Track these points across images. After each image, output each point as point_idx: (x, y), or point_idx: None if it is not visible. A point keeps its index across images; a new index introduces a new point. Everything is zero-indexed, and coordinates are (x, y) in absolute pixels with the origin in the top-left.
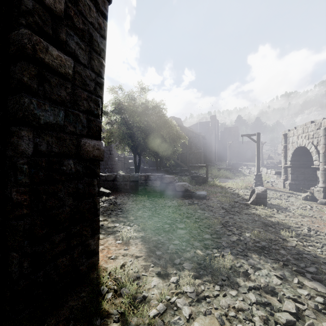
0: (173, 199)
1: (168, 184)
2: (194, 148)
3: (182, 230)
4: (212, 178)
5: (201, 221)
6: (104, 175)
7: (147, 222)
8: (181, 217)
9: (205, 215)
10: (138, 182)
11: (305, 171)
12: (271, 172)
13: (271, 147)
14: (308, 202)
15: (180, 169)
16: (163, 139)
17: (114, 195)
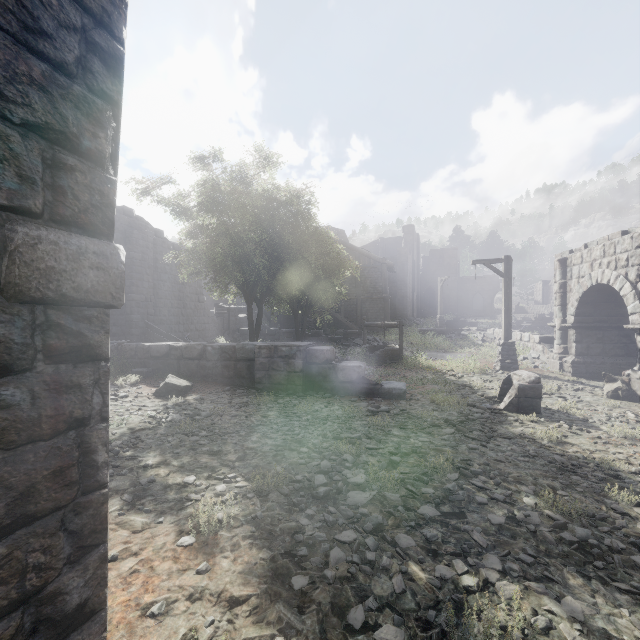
0: (332, 401)
1: (321, 365)
2: (372, 291)
3: (360, 492)
4: (411, 350)
5: (404, 460)
6: (178, 347)
7: (272, 468)
8: (354, 452)
9: (410, 443)
10: (255, 362)
11: (605, 337)
12: (531, 339)
13: (521, 290)
14: (622, 404)
15: (343, 332)
16: (309, 269)
17: (198, 391)
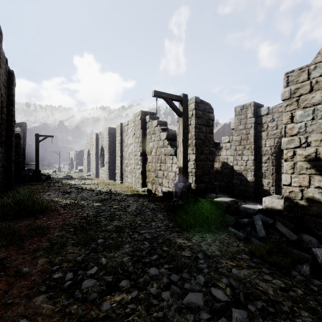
0: None
1: None
2: None
3: None
4: None
5: None
6: None
7: None
8: None
9: None
10: None
11: None
12: (67, 166)
13: None
14: None
15: None
16: None
17: None
